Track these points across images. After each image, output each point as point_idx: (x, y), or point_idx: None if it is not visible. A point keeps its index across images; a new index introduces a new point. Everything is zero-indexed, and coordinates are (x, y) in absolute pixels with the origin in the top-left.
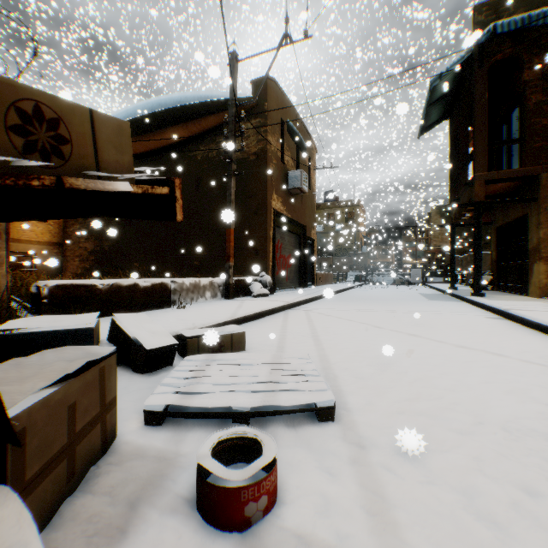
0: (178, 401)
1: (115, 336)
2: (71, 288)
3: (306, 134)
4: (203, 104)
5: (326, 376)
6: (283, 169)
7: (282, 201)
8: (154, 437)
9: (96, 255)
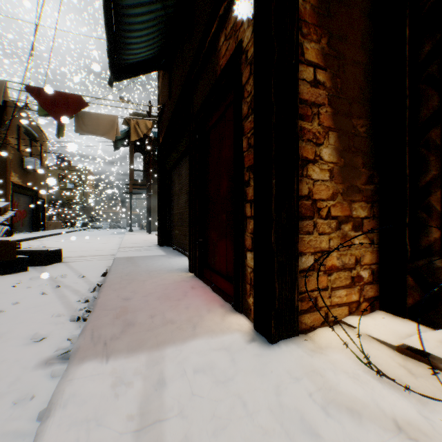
0: None
1: None
2: None
3: (39, 129)
4: None
5: None
6: (21, 155)
7: (20, 176)
8: None
9: None
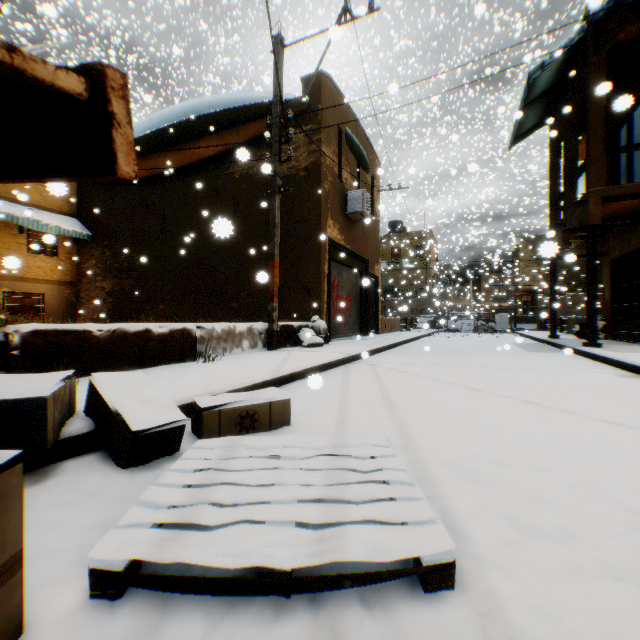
0: (155, 548)
1: (93, 406)
2: (55, 336)
3: (368, 147)
4: (242, 108)
5: (418, 476)
6: (341, 188)
7: (340, 228)
8: (98, 632)
9: (115, 296)
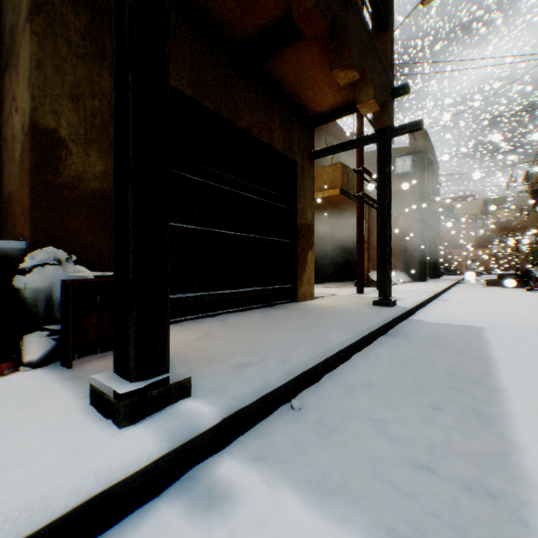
0: None
1: None
2: None
3: None
4: None
5: (536, 292)
6: None
7: None
8: None
9: None
